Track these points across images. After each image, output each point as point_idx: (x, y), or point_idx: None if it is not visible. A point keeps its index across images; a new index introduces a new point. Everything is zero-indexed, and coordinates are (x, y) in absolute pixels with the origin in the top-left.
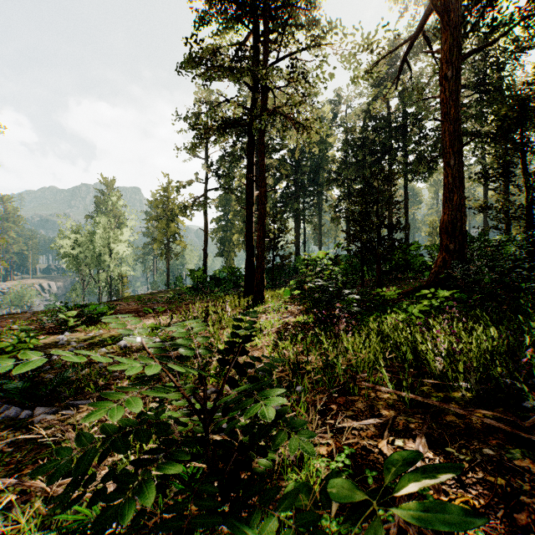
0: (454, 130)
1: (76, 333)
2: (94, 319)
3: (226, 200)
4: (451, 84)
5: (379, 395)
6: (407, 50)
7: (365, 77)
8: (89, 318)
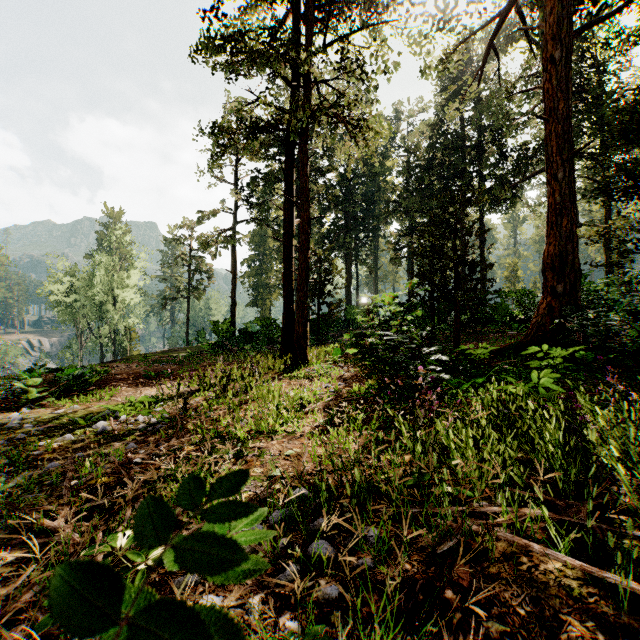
0: (563, 132)
1: (40, 408)
2: (74, 388)
3: (260, 236)
4: (559, 70)
5: (540, 564)
6: (494, 33)
7: (439, 70)
8: (67, 387)
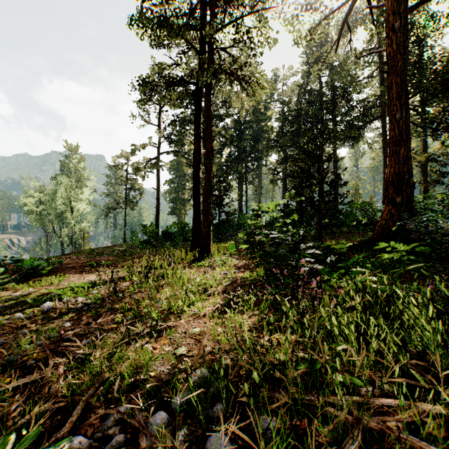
0: (401, 83)
1: (3, 291)
2: (33, 275)
3: (177, 164)
4: (398, 36)
5: None
6: (348, 13)
7: (307, 41)
8: (28, 274)
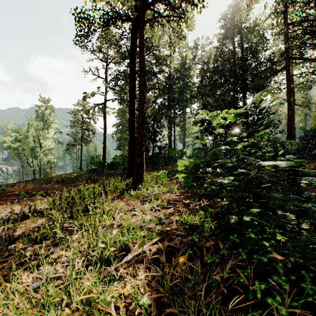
0: None
1: None
2: None
3: (122, 112)
4: None
5: None
6: None
7: None
8: None
